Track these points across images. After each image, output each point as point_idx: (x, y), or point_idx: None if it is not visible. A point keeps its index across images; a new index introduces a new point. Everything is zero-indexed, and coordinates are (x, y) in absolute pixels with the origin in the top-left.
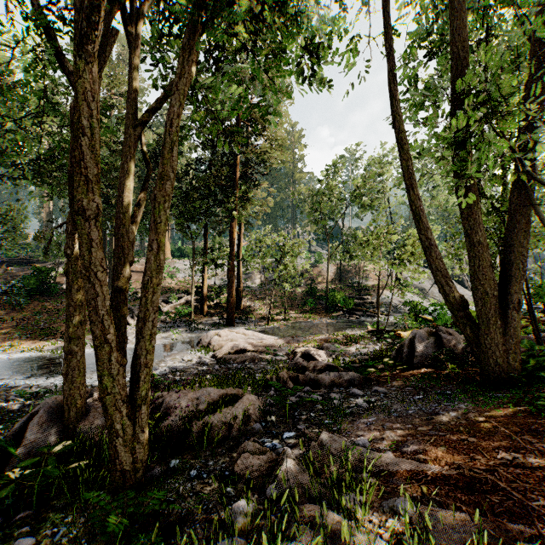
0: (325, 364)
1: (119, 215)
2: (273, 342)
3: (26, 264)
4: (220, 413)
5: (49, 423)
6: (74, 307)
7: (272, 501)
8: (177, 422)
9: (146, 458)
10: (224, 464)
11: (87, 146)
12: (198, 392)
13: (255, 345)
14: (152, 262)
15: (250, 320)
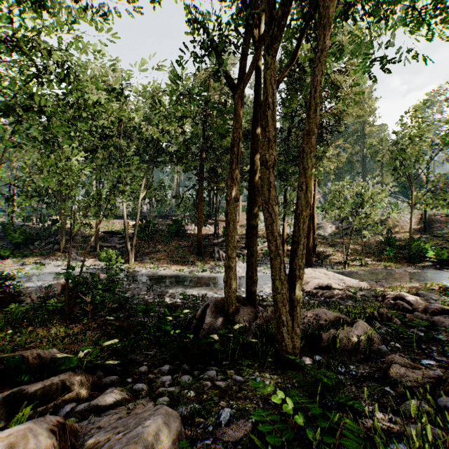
0: (439, 308)
1: (253, 173)
2: (356, 284)
3: (167, 217)
4: (342, 330)
5: (216, 313)
6: (231, 237)
7: (447, 412)
8: (307, 329)
9: (299, 348)
10: (366, 370)
11: (270, 116)
12: (315, 311)
13: (338, 284)
14: (302, 199)
15: (326, 263)
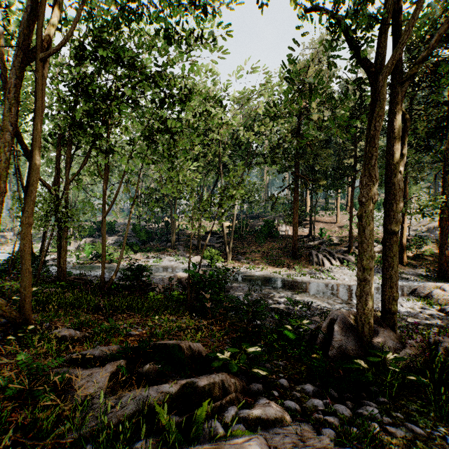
0: None
1: (392, 167)
2: None
3: (257, 218)
4: None
5: (346, 330)
6: (367, 244)
7: None
8: None
9: None
10: None
11: None
12: None
13: None
14: None
15: None
